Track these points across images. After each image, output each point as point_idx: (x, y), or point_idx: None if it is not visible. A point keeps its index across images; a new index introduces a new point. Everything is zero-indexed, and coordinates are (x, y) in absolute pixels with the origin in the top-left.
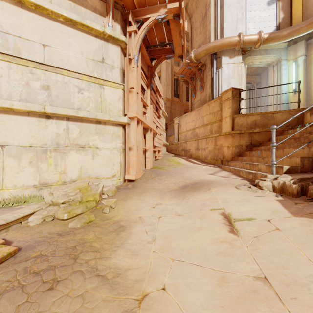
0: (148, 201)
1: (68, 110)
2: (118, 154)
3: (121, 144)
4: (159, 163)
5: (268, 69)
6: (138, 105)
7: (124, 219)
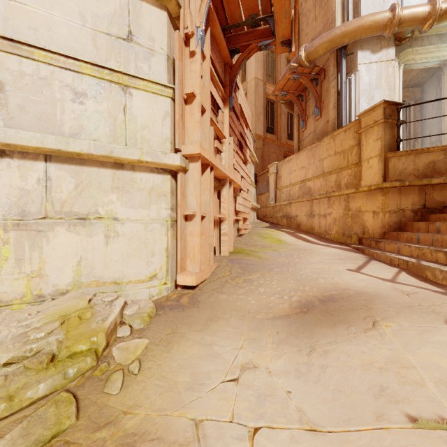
0: (222, 351)
1: (44, 137)
2: (161, 231)
3: (168, 211)
4: (245, 242)
5: (443, 72)
6: (205, 132)
7: (151, 432)
